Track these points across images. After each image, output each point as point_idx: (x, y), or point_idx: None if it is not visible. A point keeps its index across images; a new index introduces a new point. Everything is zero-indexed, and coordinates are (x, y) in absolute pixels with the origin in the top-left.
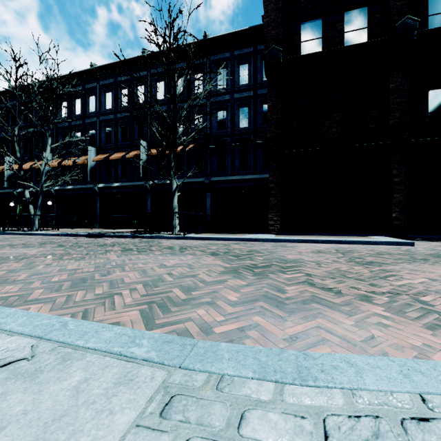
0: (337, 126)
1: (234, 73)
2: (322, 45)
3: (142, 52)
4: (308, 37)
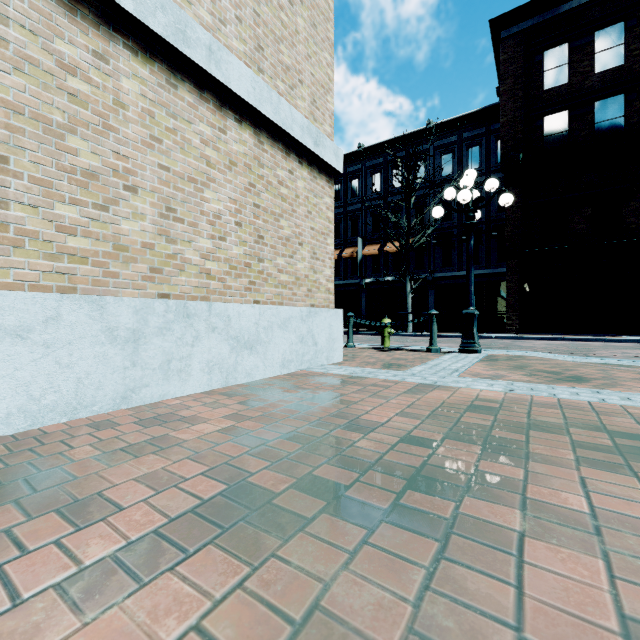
0: (587, 221)
1: (462, 158)
2: (569, 138)
3: (358, 147)
4: (551, 131)
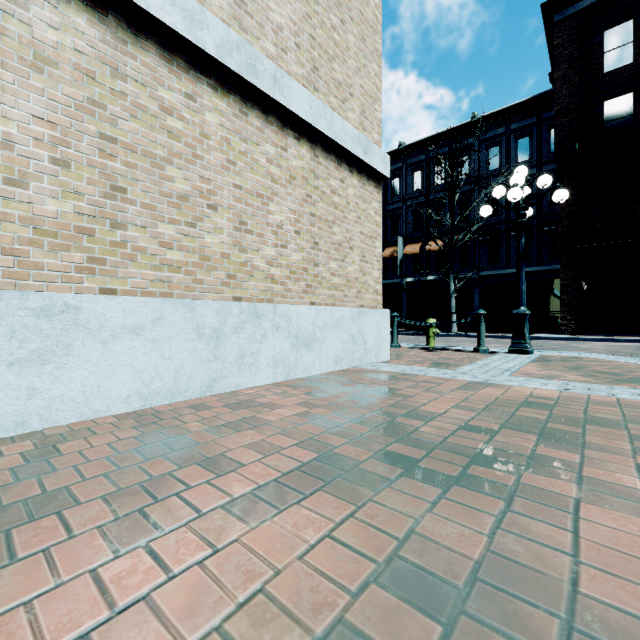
0: None
1: (510, 150)
2: (633, 123)
3: (399, 145)
4: (613, 116)
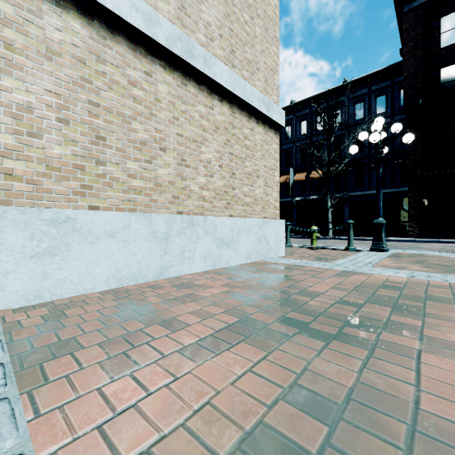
0: None
1: (371, 105)
2: None
3: (290, 103)
4: (447, 80)
